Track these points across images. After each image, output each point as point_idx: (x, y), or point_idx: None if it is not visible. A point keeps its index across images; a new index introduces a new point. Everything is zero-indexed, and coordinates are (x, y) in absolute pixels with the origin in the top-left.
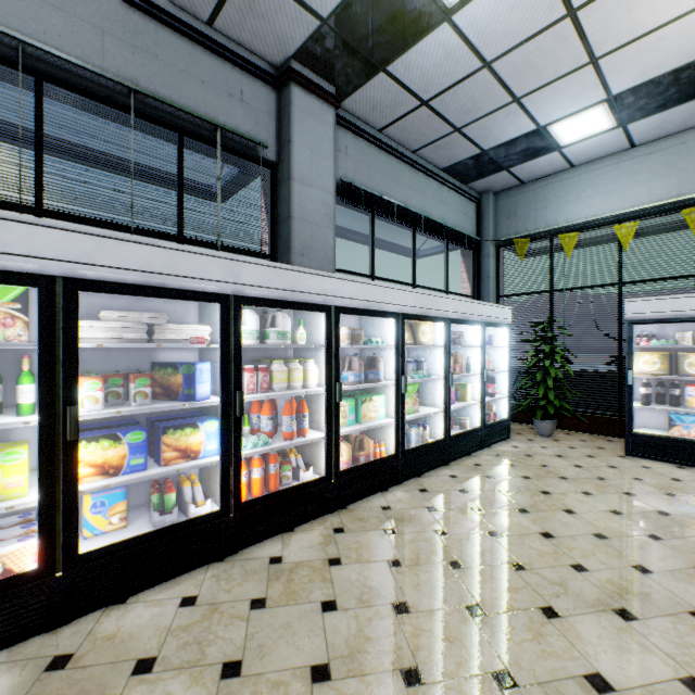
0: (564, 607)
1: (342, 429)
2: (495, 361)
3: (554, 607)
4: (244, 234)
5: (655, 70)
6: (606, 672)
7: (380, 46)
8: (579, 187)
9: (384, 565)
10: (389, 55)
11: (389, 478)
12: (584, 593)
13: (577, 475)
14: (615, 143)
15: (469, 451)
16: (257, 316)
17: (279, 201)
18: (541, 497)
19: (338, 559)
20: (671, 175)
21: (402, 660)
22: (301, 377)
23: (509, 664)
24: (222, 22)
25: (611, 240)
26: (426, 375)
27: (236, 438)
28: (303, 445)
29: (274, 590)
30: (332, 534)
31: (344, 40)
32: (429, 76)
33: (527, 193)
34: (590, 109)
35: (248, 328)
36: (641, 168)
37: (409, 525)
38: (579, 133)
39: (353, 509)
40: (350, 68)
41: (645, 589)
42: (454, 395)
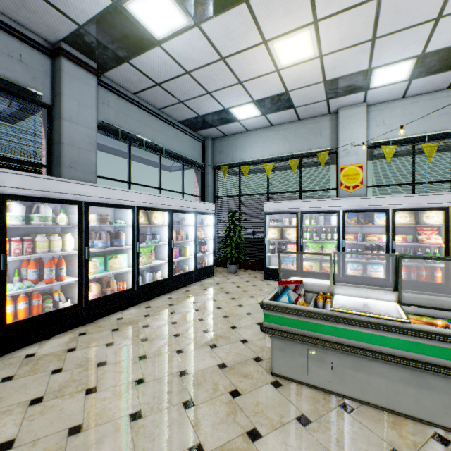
0: (188, 348)
1: (93, 275)
2: (207, 233)
3: (183, 349)
4: (22, 150)
5: (269, 92)
6: (189, 369)
7: (122, 48)
8: (251, 142)
9: (103, 346)
10: (129, 55)
11: (128, 302)
12: (201, 341)
13: (235, 290)
14: (264, 123)
15: (186, 284)
16: (23, 206)
17: (54, 131)
18: (210, 303)
19: (74, 348)
20: (287, 142)
21: (89, 385)
22: (60, 244)
23: (146, 375)
24: (1, 7)
25: None
26: (156, 242)
27: (1, 283)
28: (66, 287)
29: (22, 370)
30: (77, 336)
31: (97, 40)
32: (157, 71)
33: (228, 141)
34: (247, 104)
35: (14, 214)
36: (275, 137)
37: (129, 325)
38: (245, 115)
39: (98, 322)
40: (105, 56)
41: (229, 335)
42: (178, 253)
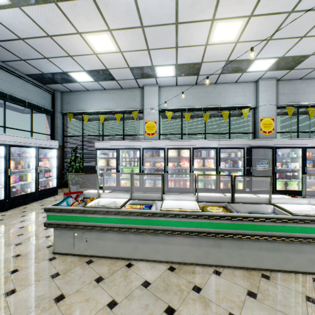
0: None
1: None
2: (52, 163)
3: None
4: None
5: (95, 67)
6: None
7: None
8: (91, 98)
9: None
10: None
11: None
12: (11, 242)
13: None
14: (98, 86)
15: (27, 202)
16: None
17: None
18: (39, 214)
19: None
20: (115, 102)
21: None
22: None
23: None
24: None
25: (107, 120)
26: None
27: None
28: None
29: None
30: None
31: None
32: None
33: (74, 96)
34: (81, 72)
35: None
36: (107, 97)
37: None
38: (82, 79)
39: None
40: None
41: (39, 234)
42: (19, 179)
